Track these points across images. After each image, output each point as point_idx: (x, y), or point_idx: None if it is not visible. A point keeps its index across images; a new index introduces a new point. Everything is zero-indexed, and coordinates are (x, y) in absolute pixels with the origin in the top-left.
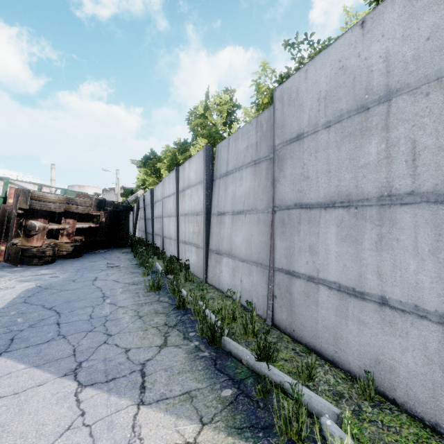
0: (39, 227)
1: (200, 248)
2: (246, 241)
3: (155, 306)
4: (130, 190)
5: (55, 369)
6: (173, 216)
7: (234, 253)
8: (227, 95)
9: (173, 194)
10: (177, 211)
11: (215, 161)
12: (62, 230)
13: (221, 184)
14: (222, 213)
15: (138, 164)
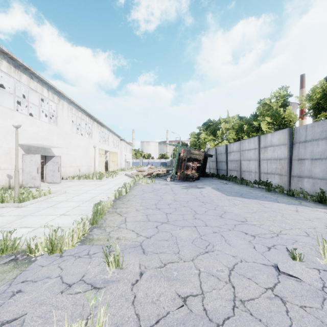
0: (191, 165)
1: (283, 175)
2: (323, 171)
3: (278, 195)
4: (185, 143)
5: (272, 202)
6: (254, 160)
7: (313, 176)
8: (284, 91)
9: (254, 149)
10: (259, 157)
11: (294, 134)
12: (193, 167)
13: (301, 146)
14: (302, 159)
15: (200, 129)
